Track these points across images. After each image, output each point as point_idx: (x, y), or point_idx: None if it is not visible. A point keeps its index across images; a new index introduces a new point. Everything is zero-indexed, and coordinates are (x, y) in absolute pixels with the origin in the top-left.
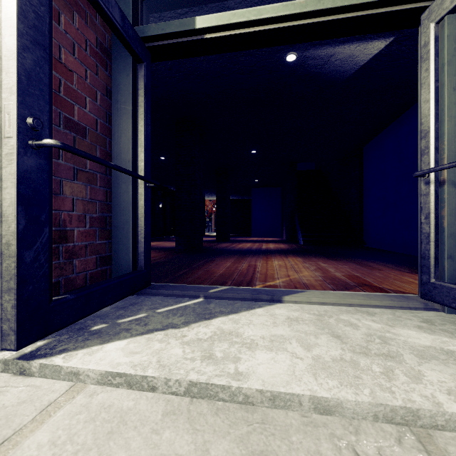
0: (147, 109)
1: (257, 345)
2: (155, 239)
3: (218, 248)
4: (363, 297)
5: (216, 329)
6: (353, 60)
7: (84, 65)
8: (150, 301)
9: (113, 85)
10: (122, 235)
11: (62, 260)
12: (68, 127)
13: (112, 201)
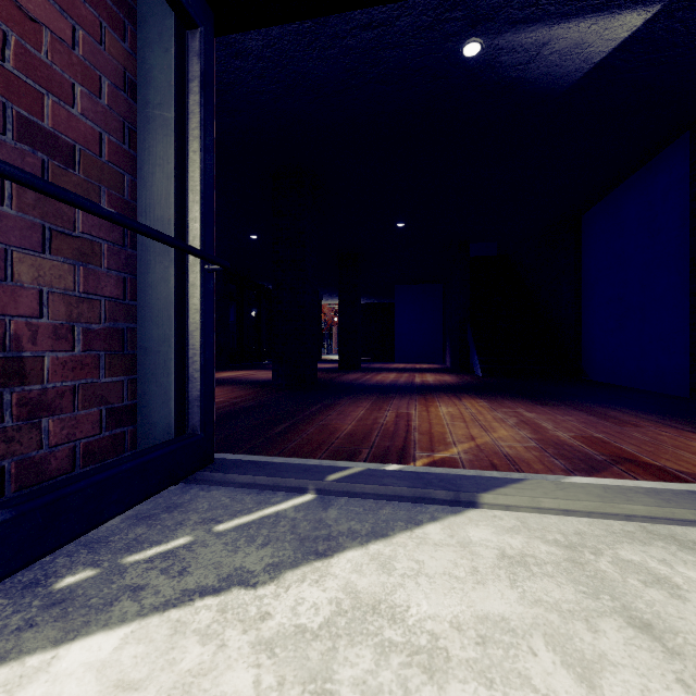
0: (205, 119)
1: (448, 658)
2: (244, 366)
3: (343, 381)
4: (652, 498)
5: (342, 592)
6: (582, 53)
7: (69, 16)
8: (207, 500)
9: (139, 71)
10: (155, 365)
11: (10, 422)
12: (28, 138)
13: (138, 298)
